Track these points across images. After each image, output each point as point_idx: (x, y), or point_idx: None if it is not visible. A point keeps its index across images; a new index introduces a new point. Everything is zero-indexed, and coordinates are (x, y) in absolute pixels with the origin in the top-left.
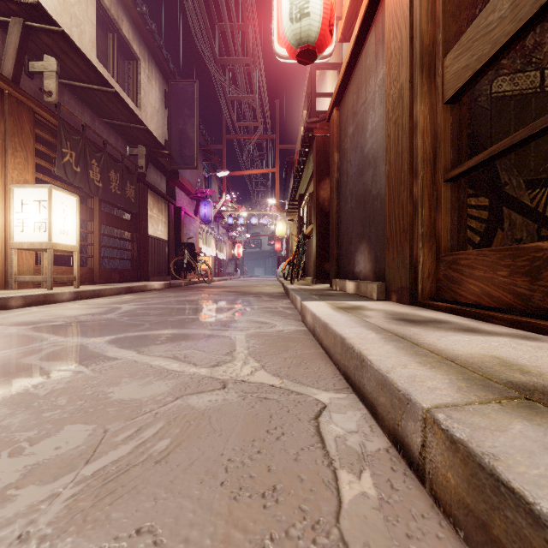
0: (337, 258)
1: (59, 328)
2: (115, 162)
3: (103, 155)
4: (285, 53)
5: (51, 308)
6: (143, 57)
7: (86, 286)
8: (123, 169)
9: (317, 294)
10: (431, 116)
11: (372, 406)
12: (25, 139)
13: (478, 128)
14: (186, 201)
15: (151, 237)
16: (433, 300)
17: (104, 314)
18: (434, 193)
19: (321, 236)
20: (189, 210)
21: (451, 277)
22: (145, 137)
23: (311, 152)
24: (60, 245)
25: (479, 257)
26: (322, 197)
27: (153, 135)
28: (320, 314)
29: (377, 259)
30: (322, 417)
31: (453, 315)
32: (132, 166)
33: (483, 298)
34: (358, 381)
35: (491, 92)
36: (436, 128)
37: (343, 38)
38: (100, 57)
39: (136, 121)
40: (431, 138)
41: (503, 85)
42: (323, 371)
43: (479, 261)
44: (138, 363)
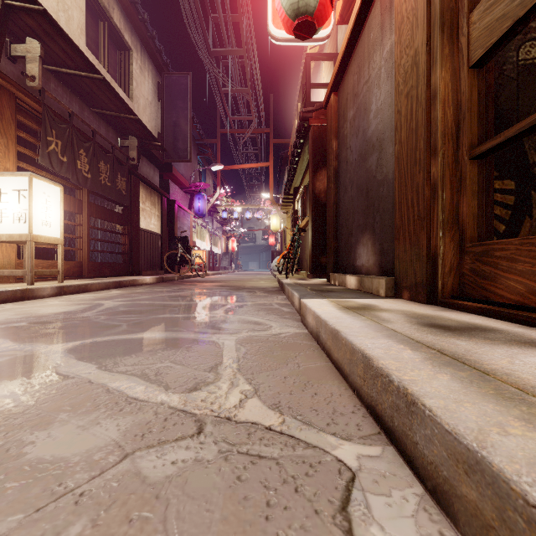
0: (335, 251)
1: (20, 330)
2: (105, 153)
3: (91, 145)
4: (280, 35)
5: (27, 305)
6: (135, 48)
7: (73, 280)
8: (114, 160)
9: (316, 290)
10: (454, 82)
11: (438, 488)
12: (5, 126)
13: (503, 100)
14: (180, 195)
15: (143, 231)
16: (457, 298)
17: (80, 312)
18: (457, 173)
19: (317, 229)
20: (183, 204)
21: (481, 272)
22: (137, 128)
23: (306, 143)
24: (41, 237)
25: (524, 247)
26: (318, 188)
27: (145, 126)
28: (326, 317)
29: (383, 252)
30: (353, 505)
31: (490, 318)
32: (123, 158)
33: (529, 298)
34: (400, 431)
35: (519, 60)
36: (459, 96)
37: (341, 19)
38: (90, 46)
39: (127, 110)
40: (454, 108)
41: (532, 51)
42: (337, 399)
43: (524, 252)
44: (92, 385)
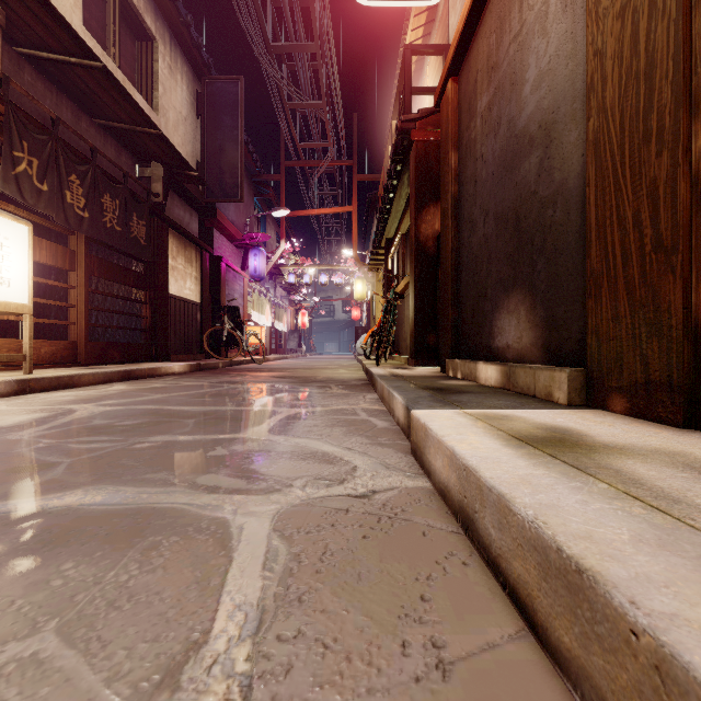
0: (455, 324)
1: None
2: (112, 182)
3: (90, 169)
4: None
5: None
6: (162, 38)
7: (56, 370)
8: (126, 194)
9: (431, 389)
10: None
11: None
12: None
13: None
14: (229, 250)
15: (173, 298)
16: None
17: (15, 430)
18: None
19: (422, 293)
20: (234, 262)
21: None
22: (162, 149)
23: (405, 170)
24: None
25: None
26: (424, 233)
27: (173, 146)
28: (497, 478)
29: (553, 322)
30: None
31: None
32: (144, 194)
33: None
34: None
35: None
36: None
37: None
38: (92, 28)
39: (144, 121)
40: None
41: None
42: None
43: None
44: None
